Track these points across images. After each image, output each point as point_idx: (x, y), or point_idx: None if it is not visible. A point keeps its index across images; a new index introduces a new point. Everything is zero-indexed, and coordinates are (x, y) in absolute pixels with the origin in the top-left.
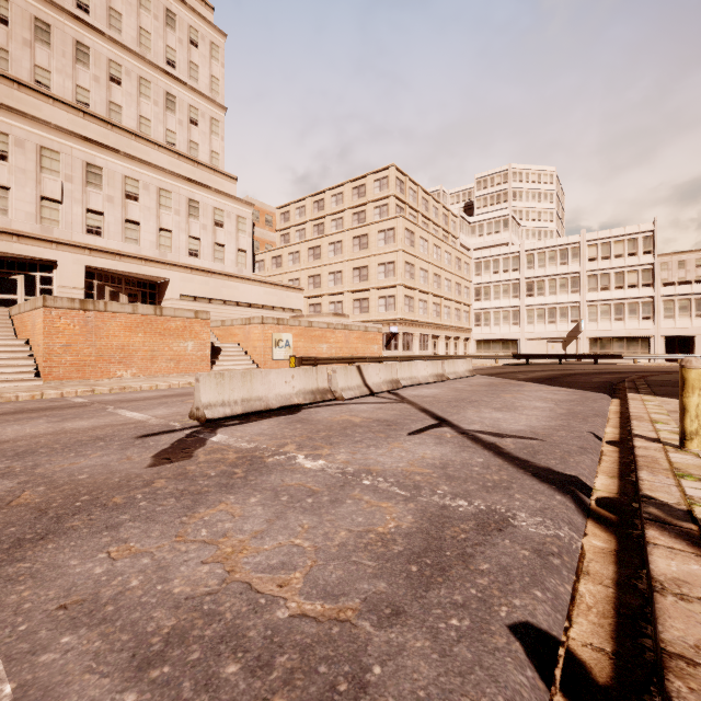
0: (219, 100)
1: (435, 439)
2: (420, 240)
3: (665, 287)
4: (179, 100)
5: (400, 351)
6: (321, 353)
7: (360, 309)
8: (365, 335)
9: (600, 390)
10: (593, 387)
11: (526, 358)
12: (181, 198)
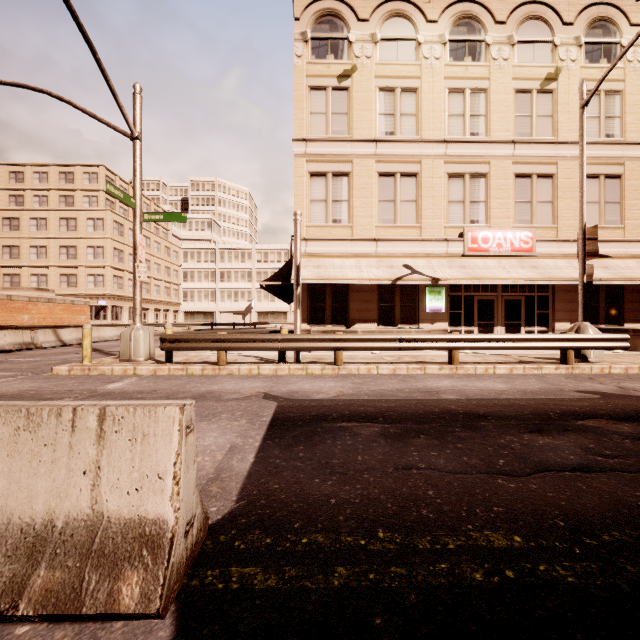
0: None
1: None
2: (129, 231)
3: None
4: None
5: (109, 320)
6: (22, 322)
7: (68, 283)
8: (71, 307)
9: None
10: None
11: (211, 325)
12: None
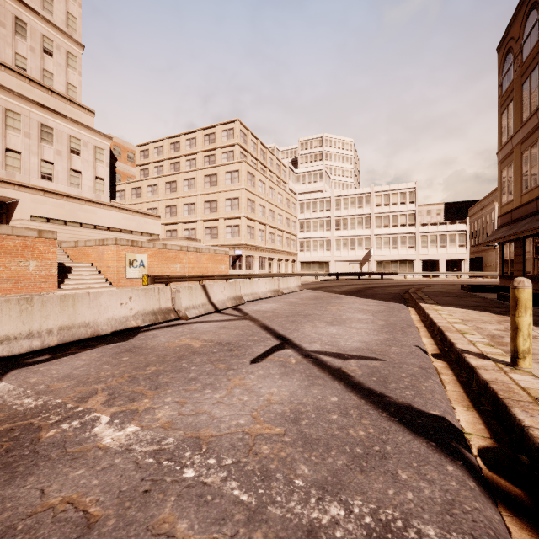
0: (76, 37)
1: (280, 368)
2: (259, 182)
3: (422, 226)
4: (30, 27)
5: (243, 270)
6: (175, 272)
7: (211, 235)
8: (214, 257)
9: (397, 300)
10: (390, 298)
11: (336, 275)
12: (32, 122)
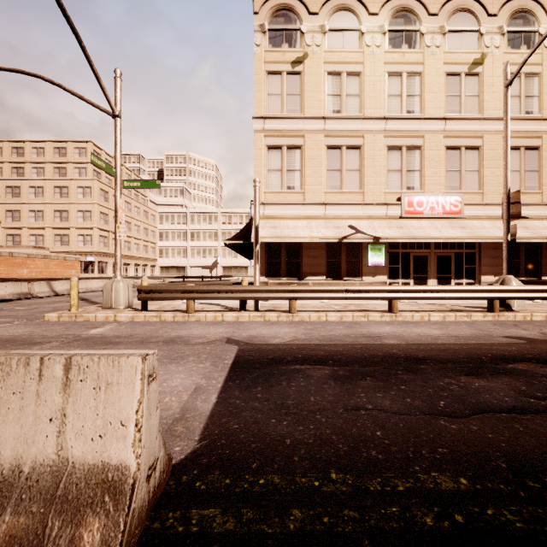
0: None
1: None
2: (113, 197)
3: None
4: None
5: (96, 274)
6: (22, 275)
7: (62, 242)
8: (64, 263)
9: None
10: None
11: (183, 278)
12: None
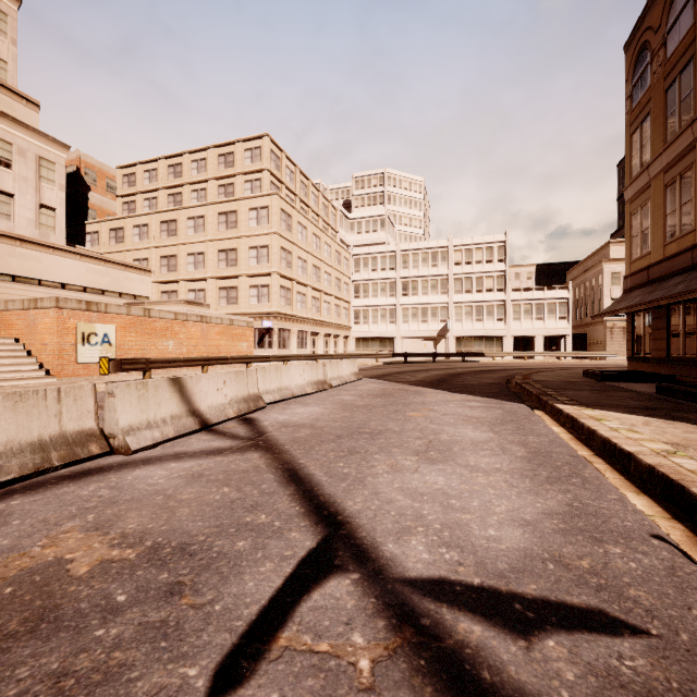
0: None
1: None
2: (298, 225)
3: (514, 292)
4: None
5: (275, 349)
6: (165, 352)
7: (228, 299)
8: (230, 330)
9: (510, 397)
10: (496, 392)
11: (405, 357)
12: None
